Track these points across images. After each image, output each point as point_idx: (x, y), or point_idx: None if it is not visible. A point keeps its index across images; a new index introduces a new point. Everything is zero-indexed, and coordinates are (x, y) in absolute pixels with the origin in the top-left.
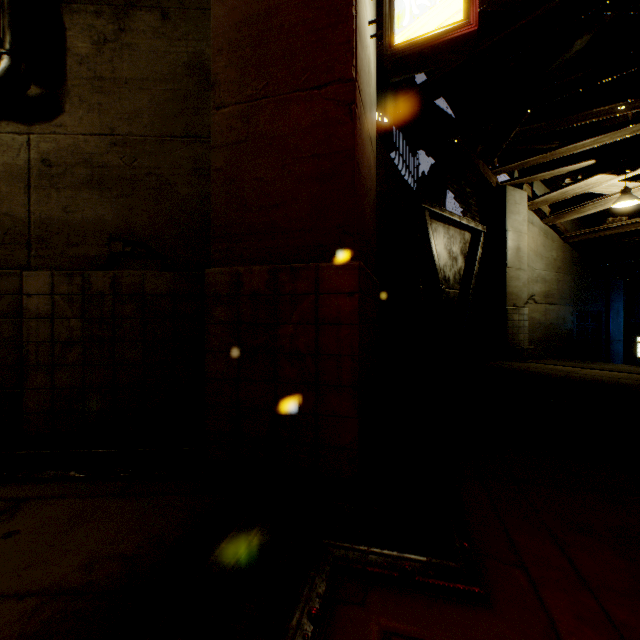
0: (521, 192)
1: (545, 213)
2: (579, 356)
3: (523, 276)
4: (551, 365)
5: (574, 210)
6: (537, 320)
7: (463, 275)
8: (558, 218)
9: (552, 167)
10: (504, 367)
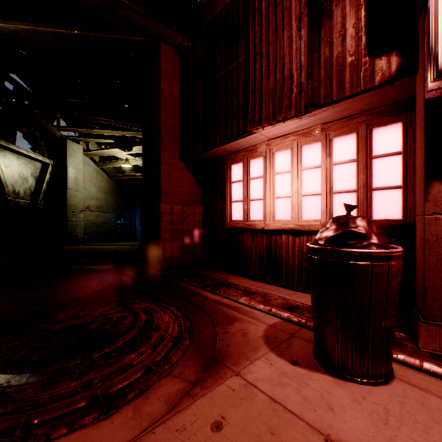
0: (79, 145)
1: (96, 161)
2: (120, 240)
3: (80, 195)
4: (90, 245)
5: (110, 163)
6: (93, 221)
7: (35, 190)
8: (104, 165)
9: (100, 136)
10: (59, 249)
